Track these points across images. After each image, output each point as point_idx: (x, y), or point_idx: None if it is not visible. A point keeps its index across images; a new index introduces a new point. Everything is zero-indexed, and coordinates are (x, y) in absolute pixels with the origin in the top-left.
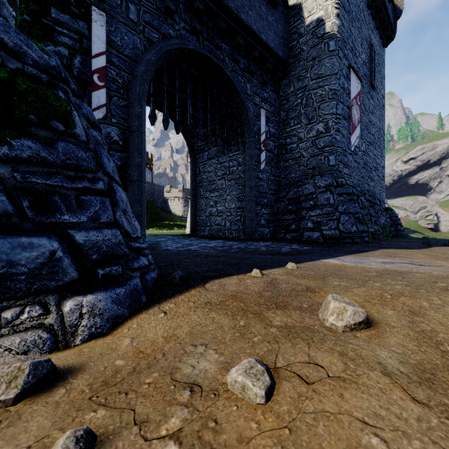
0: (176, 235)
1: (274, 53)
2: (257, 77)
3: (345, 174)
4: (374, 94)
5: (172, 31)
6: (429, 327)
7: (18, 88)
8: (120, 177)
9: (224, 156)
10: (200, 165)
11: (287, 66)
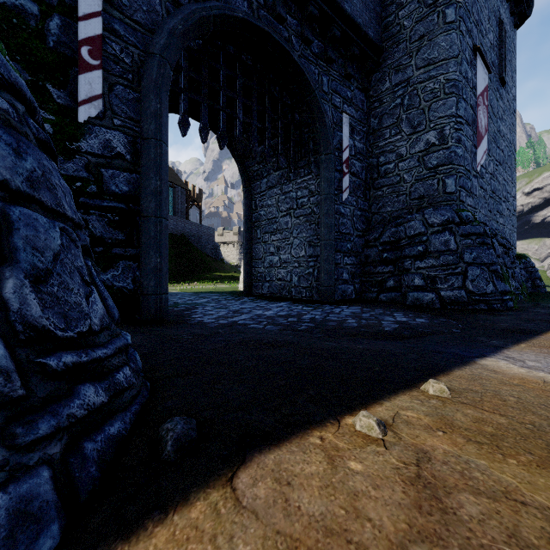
0: (224, 293)
1: (362, 32)
2: (338, 68)
3: (468, 205)
4: (504, 93)
5: None
6: None
7: None
8: (127, 211)
9: (290, 183)
10: (257, 197)
11: (381, 52)
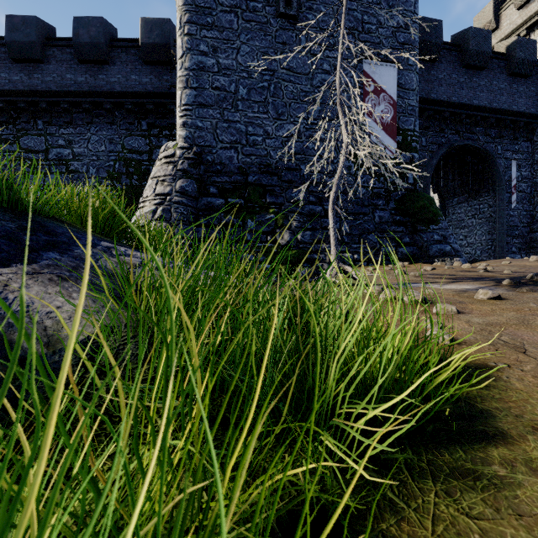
0: None
1: (526, 114)
2: (508, 137)
3: None
4: None
5: (443, 140)
6: None
7: (435, 212)
8: None
9: (474, 201)
10: (450, 208)
11: None
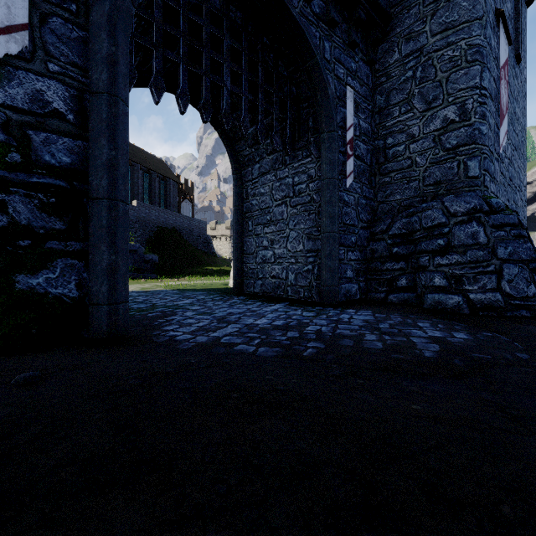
0: (212, 291)
1: None
2: (341, 34)
3: (491, 192)
4: (518, 72)
5: None
6: None
7: None
8: (68, 190)
9: (286, 168)
10: (249, 184)
11: (389, 19)
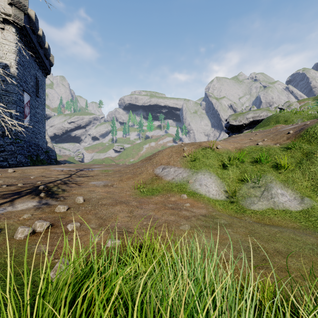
0: None
1: None
2: None
3: (21, 137)
4: (39, 99)
5: None
6: (24, 171)
7: None
8: None
9: None
10: None
11: None
